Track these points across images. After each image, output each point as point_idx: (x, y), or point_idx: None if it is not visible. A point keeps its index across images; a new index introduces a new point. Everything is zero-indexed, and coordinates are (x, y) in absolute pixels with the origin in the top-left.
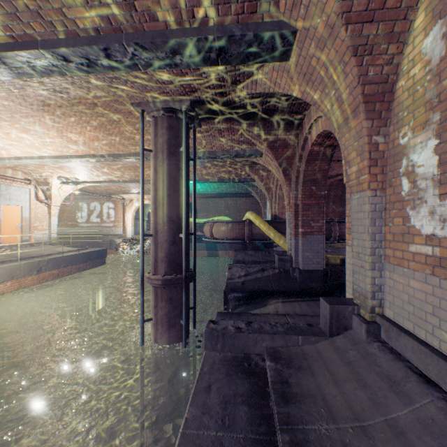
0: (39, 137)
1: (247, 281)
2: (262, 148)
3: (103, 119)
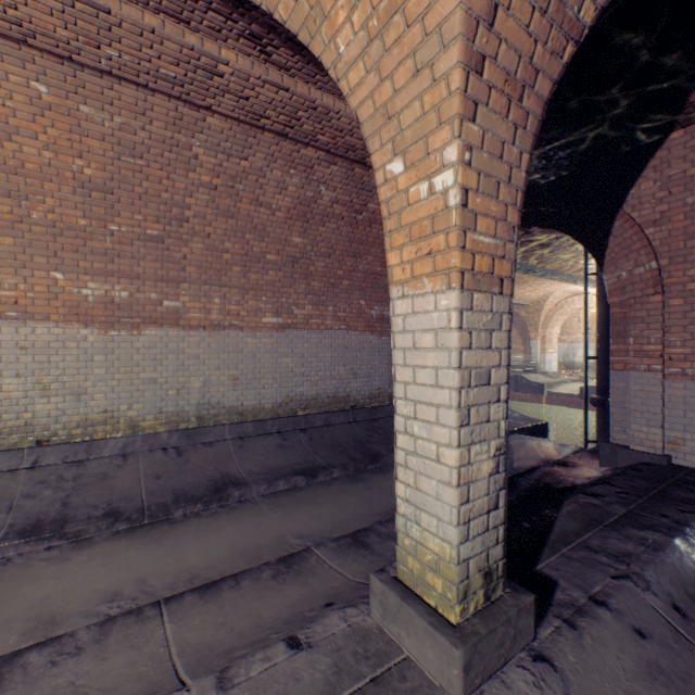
0: None
1: None
2: None
3: None
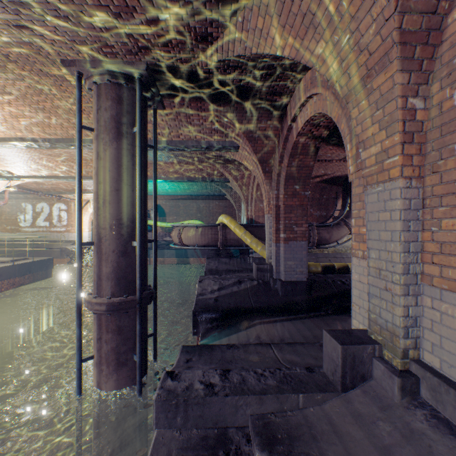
0: None
1: (221, 296)
2: (238, 139)
3: (24, 85)
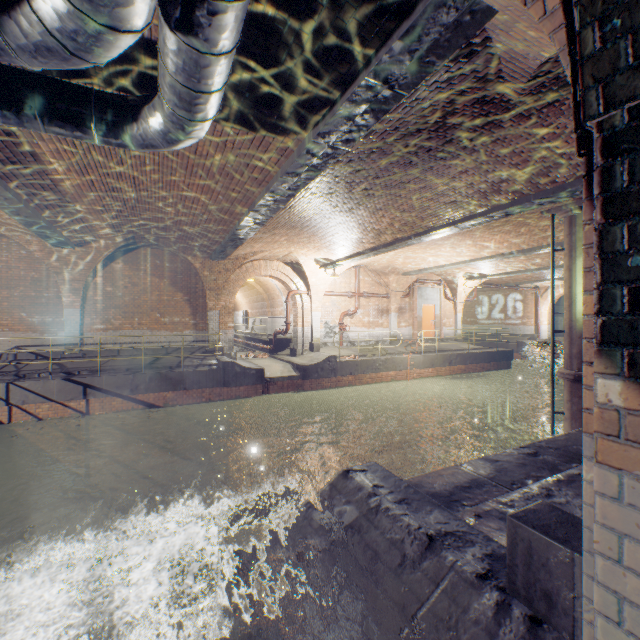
0: (457, 249)
1: None
2: None
3: (512, 227)
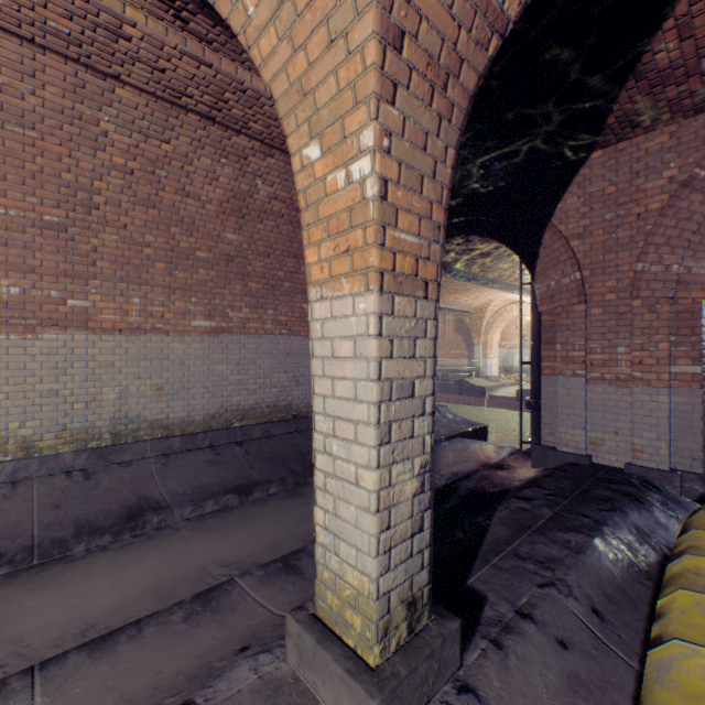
0: None
1: None
2: None
3: None
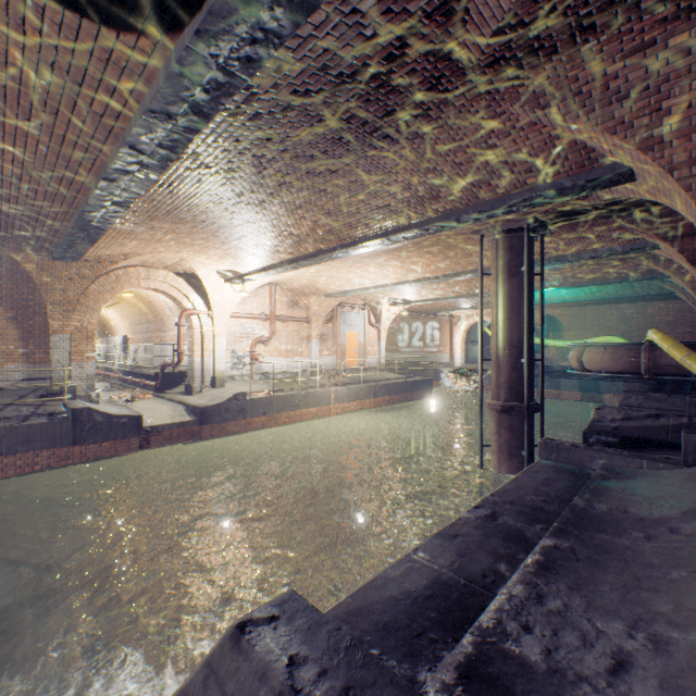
0: (385, 270)
1: (623, 426)
2: (653, 240)
3: (441, 248)
